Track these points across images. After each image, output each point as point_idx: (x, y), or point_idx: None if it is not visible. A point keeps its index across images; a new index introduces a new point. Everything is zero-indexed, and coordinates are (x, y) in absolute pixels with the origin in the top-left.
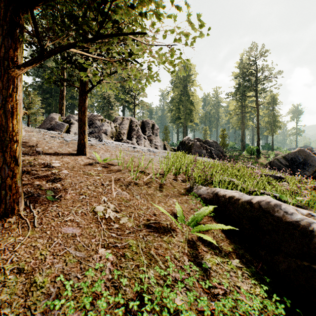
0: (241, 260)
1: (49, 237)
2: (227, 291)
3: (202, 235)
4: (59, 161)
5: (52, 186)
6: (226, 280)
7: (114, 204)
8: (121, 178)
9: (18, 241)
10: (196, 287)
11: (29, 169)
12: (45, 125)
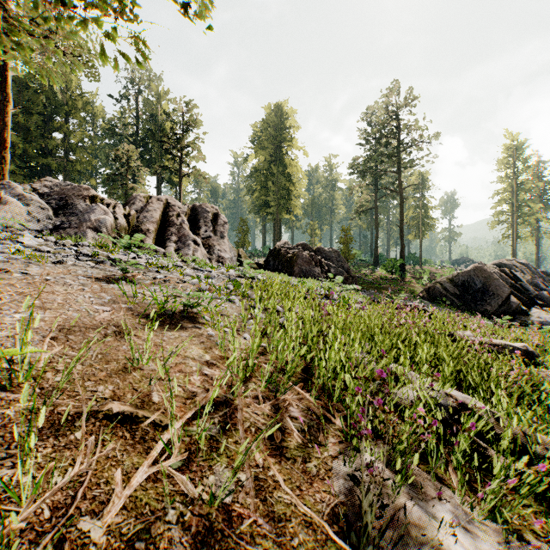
0: None
1: None
2: None
3: None
4: None
5: None
6: None
7: None
8: None
9: None
10: None
11: None
12: None
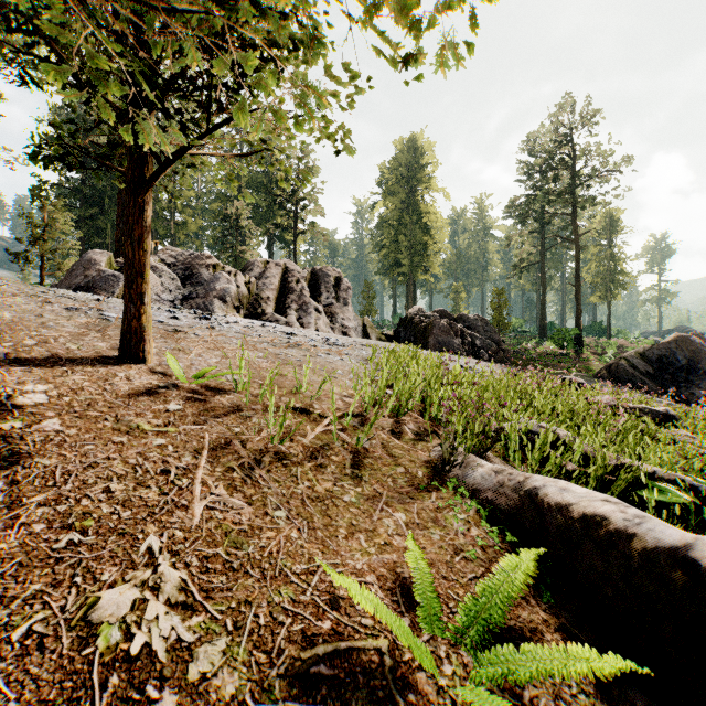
0: None
1: None
2: None
3: None
4: (51, 385)
5: None
6: None
7: (187, 564)
8: (233, 442)
9: None
10: None
11: None
12: (72, 278)
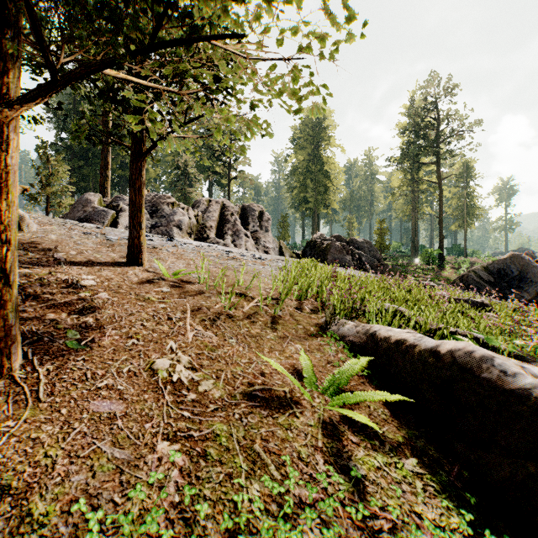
0: (421, 460)
1: (65, 421)
2: (397, 522)
3: (349, 413)
4: (95, 276)
5: (78, 322)
6: (395, 500)
7: (190, 355)
8: (203, 307)
9: (4, 430)
10: (340, 515)
11: (38, 290)
12: (74, 212)
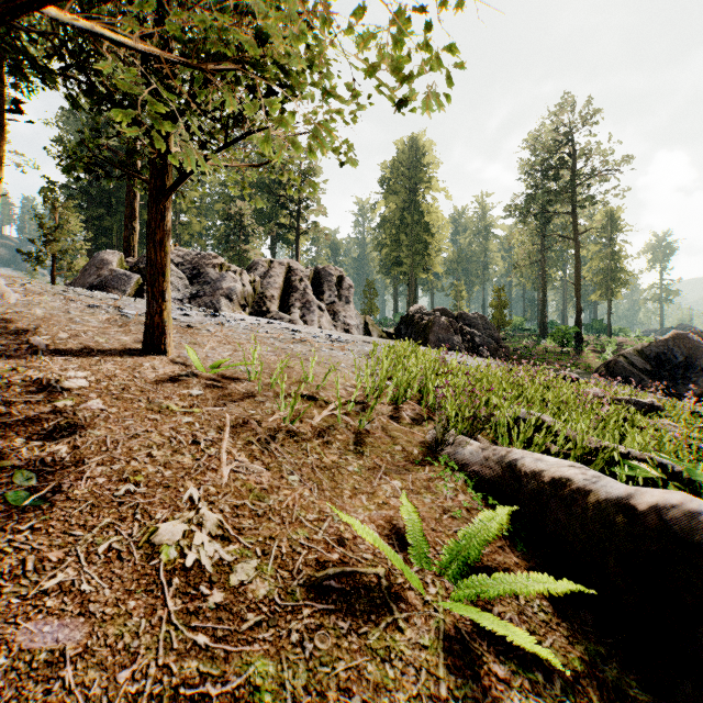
0: None
1: None
2: None
3: (492, 628)
4: (89, 372)
5: (42, 453)
6: None
7: (221, 510)
8: (250, 421)
9: None
10: None
11: None
12: (85, 277)
